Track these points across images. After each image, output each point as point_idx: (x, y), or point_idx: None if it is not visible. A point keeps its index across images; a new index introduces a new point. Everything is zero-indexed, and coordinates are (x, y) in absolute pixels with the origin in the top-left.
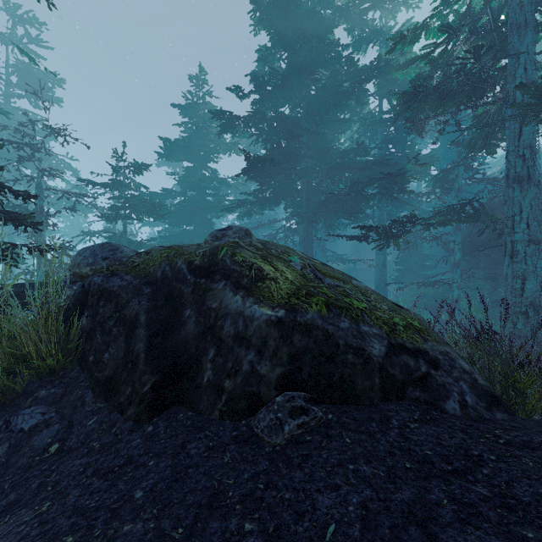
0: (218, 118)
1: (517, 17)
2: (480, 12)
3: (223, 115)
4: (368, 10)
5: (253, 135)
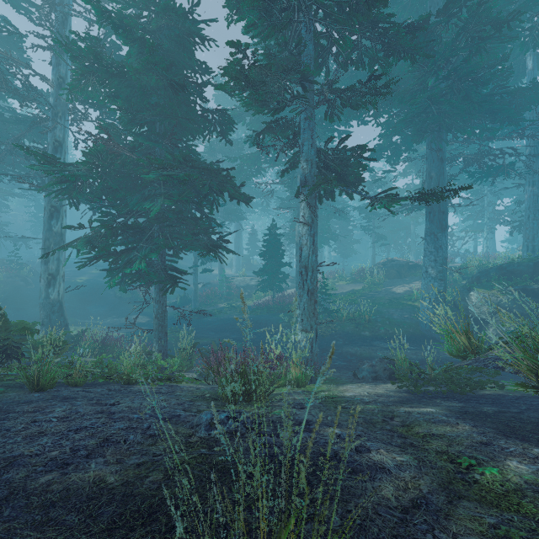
0: None
1: None
2: None
3: None
4: None
5: None
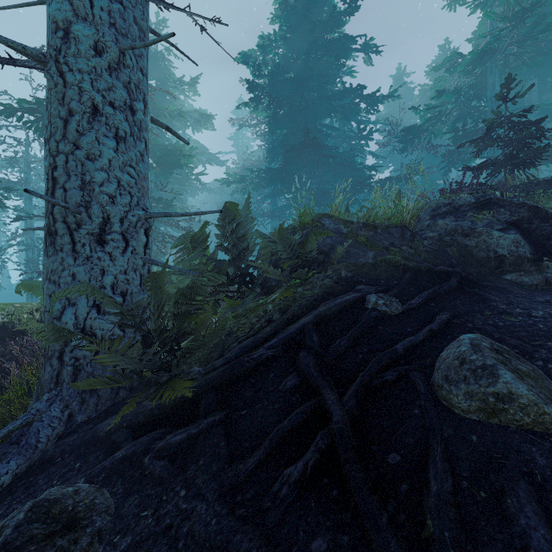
0: (249, 90)
1: (495, 107)
2: (472, 96)
3: (256, 89)
4: (352, 50)
5: (269, 116)
